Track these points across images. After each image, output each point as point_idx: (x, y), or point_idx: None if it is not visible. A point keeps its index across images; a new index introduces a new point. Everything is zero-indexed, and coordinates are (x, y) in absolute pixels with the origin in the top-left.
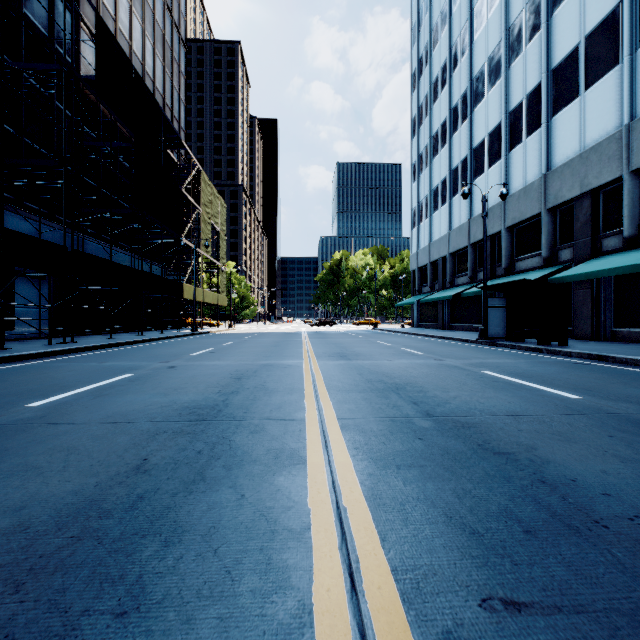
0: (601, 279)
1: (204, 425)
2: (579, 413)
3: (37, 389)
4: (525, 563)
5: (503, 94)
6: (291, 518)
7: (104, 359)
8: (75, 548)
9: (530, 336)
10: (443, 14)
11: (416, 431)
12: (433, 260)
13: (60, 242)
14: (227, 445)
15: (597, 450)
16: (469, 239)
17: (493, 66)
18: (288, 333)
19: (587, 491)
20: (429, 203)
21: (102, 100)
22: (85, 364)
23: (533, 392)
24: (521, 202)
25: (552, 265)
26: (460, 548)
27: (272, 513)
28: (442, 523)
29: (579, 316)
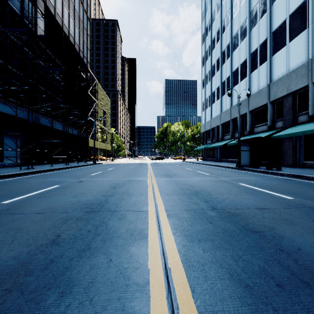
0: (297, 136)
1: (93, 214)
2: (294, 207)
3: (9, 193)
4: (281, 309)
5: (248, 44)
6: (138, 275)
7: (47, 177)
8: (6, 298)
9: (262, 165)
10: (217, 5)
11: (208, 218)
12: (212, 127)
13: (27, 118)
14: (105, 227)
15: (308, 230)
16: (230, 117)
17: (242, 31)
18: (141, 163)
19: (308, 256)
20: (210, 99)
21: (47, 47)
22: (36, 180)
23: (267, 195)
24: (257, 98)
25: (272, 129)
26: (240, 298)
27: (127, 272)
28: (227, 279)
29: (286, 155)
